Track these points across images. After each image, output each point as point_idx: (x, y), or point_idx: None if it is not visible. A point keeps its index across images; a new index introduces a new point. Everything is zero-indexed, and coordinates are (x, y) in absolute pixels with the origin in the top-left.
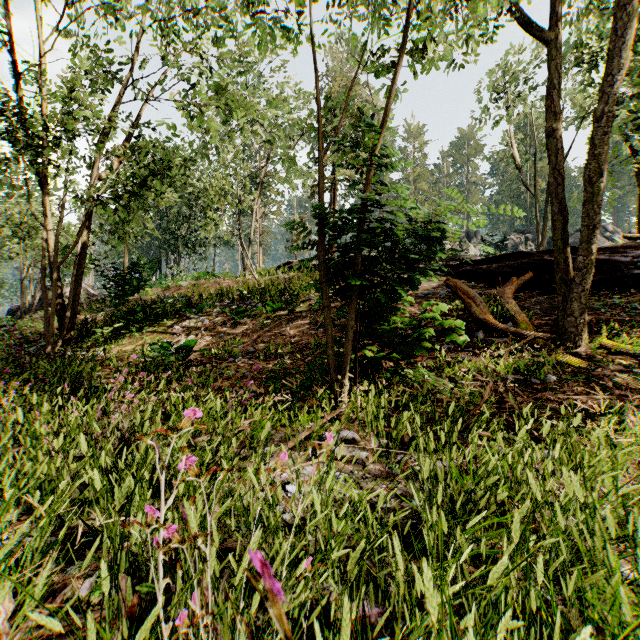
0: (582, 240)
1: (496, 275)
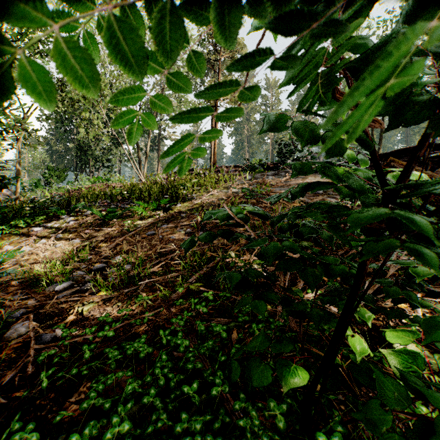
0: None
1: None
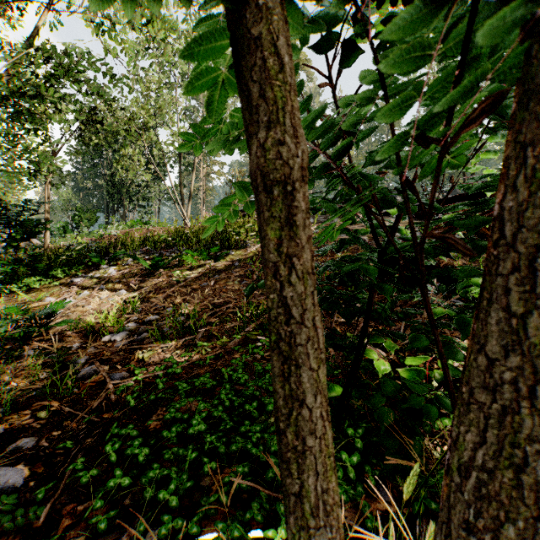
0: None
1: None
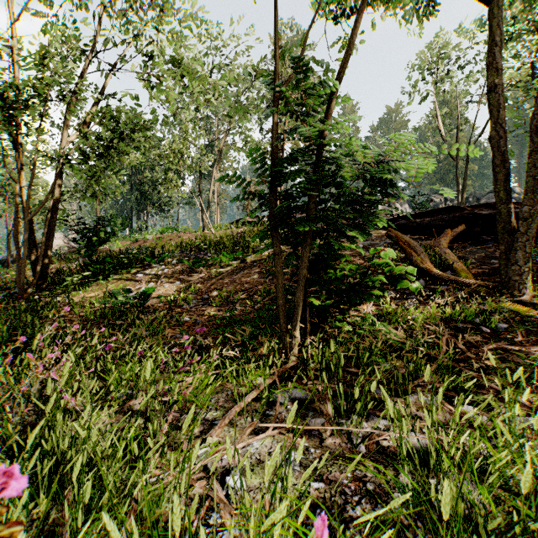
0: (526, 190)
1: (429, 228)
